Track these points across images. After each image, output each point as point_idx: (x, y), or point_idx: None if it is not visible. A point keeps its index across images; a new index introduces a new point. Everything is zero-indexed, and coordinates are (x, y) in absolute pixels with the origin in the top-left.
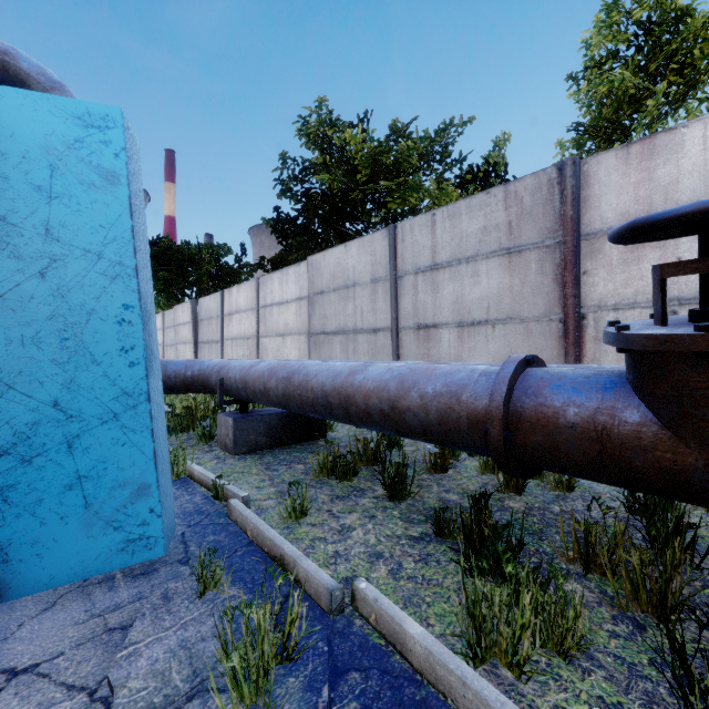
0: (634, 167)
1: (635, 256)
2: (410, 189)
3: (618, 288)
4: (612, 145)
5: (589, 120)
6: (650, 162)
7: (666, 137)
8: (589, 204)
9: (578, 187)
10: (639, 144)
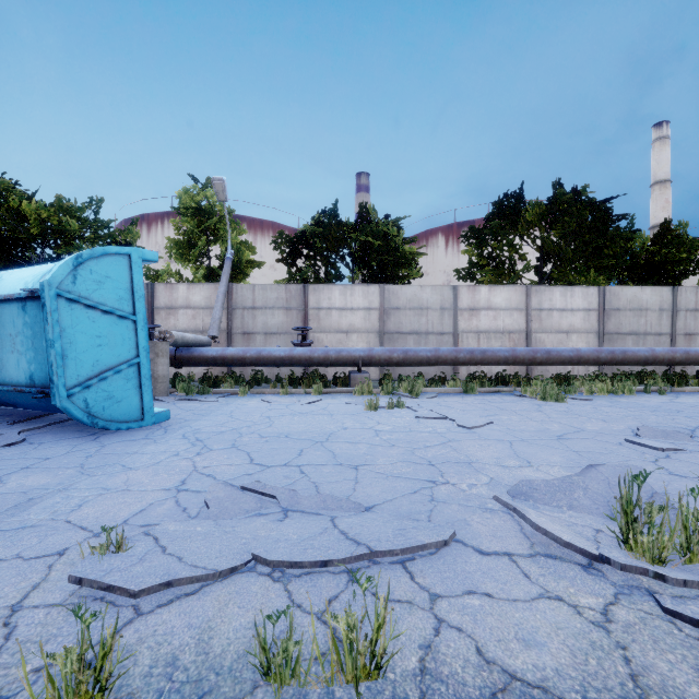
0: (168, 291)
1: (169, 317)
2: (74, 247)
3: (165, 326)
4: (190, 250)
5: (182, 234)
6: (172, 291)
7: (176, 286)
8: (157, 298)
9: (153, 292)
10: (170, 285)
